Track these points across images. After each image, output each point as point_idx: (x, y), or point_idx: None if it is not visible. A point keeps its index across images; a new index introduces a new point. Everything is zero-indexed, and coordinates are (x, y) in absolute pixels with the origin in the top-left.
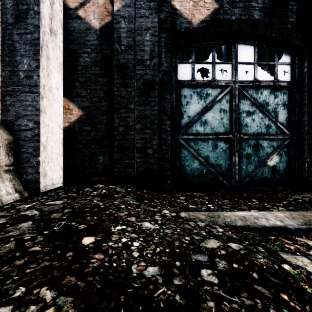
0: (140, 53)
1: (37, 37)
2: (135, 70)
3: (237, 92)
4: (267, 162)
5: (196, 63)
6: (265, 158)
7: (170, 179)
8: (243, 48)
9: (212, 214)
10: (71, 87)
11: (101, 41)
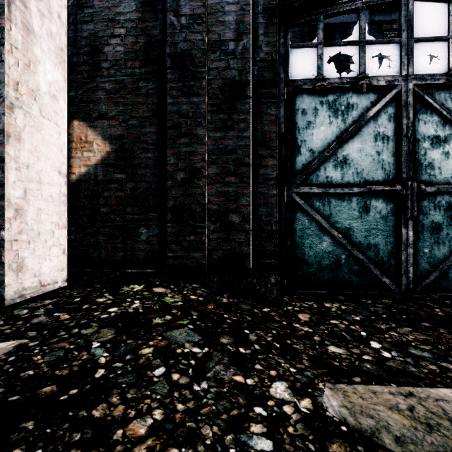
0: (216, 28)
1: None
2: (206, 63)
3: (412, 98)
4: None
5: (326, 45)
6: None
7: (276, 274)
8: (425, 9)
9: (421, 406)
10: (90, 102)
11: (144, 13)
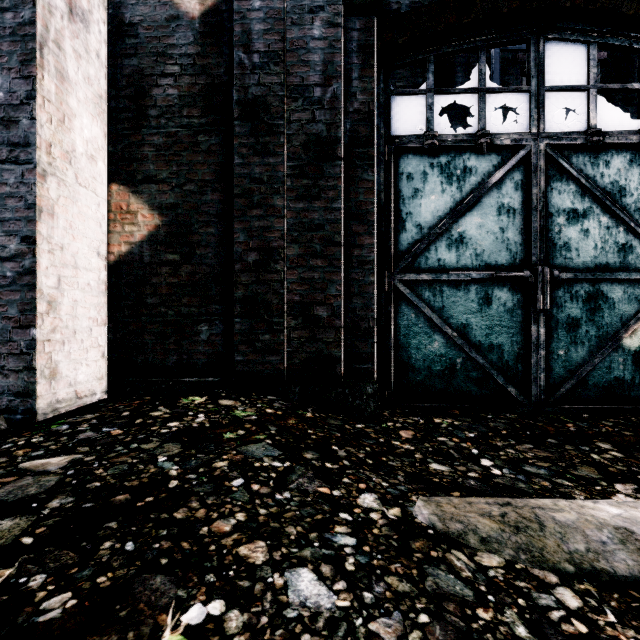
0: (299, 70)
1: (29, 18)
2: (286, 113)
3: (544, 162)
4: (623, 339)
5: (438, 93)
6: (618, 329)
7: (374, 383)
8: (560, 51)
9: (514, 512)
10: (134, 160)
11: (205, 46)
